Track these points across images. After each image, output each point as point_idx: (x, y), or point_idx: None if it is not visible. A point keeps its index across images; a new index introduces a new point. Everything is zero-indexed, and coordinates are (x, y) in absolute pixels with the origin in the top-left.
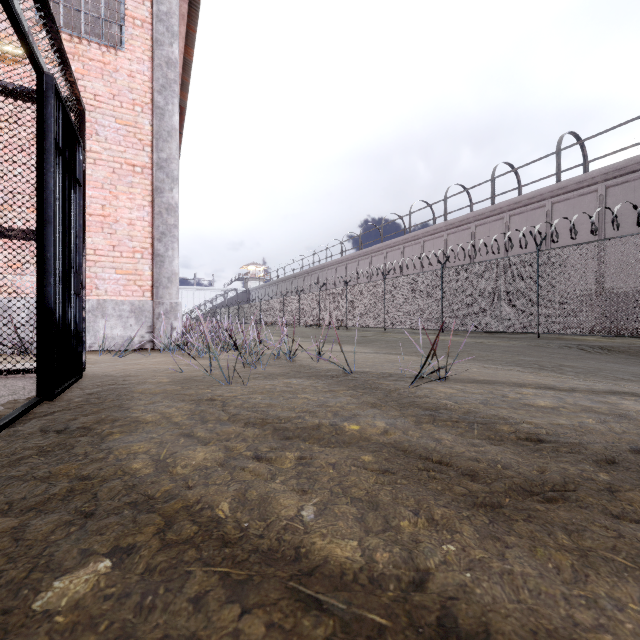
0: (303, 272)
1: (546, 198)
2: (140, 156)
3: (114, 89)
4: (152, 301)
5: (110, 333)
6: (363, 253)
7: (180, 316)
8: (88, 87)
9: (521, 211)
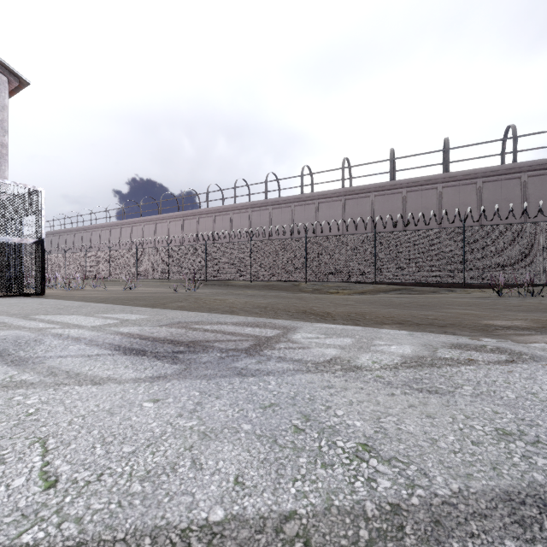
0: (65, 230)
1: (230, 210)
2: None
3: None
4: None
5: None
6: (125, 222)
7: None
8: None
9: (220, 214)
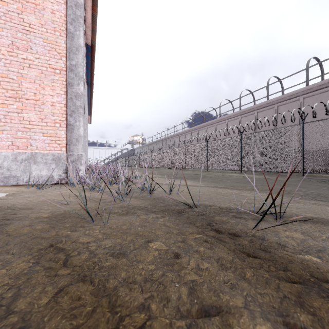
0: (162, 139)
1: (300, 95)
2: (59, 63)
3: (42, 21)
4: (66, 153)
5: (39, 173)
6: (194, 128)
7: (84, 163)
8: (25, 19)
9: (284, 103)
